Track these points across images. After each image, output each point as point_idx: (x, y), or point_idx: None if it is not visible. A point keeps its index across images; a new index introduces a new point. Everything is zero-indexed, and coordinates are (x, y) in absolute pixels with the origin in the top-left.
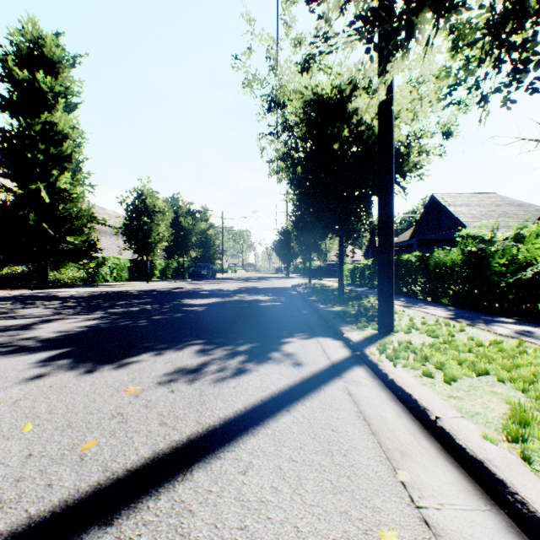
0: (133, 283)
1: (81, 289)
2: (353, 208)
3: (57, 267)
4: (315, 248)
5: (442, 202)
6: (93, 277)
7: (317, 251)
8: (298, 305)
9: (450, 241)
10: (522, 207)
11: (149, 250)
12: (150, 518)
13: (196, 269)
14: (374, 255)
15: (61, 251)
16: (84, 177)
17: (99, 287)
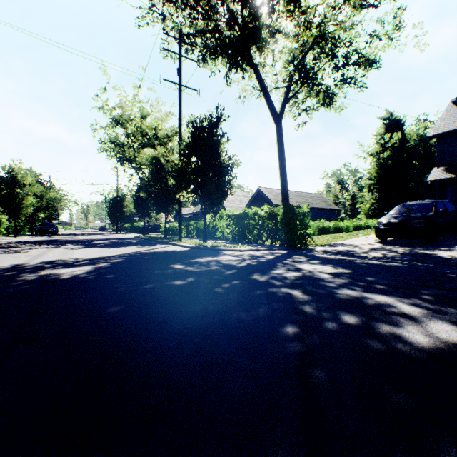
0: (5, 238)
1: None
2: (171, 203)
3: None
4: (147, 215)
5: None
6: None
7: (149, 217)
8: (149, 241)
9: (218, 213)
10: (248, 198)
11: (20, 212)
12: (156, 249)
13: (43, 227)
14: None
15: None
16: None
17: None
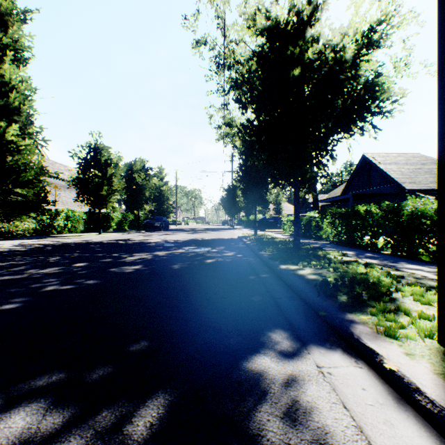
0: (85, 235)
1: (22, 241)
2: (314, 150)
3: (8, 218)
4: (260, 201)
5: (373, 160)
6: (44, 228)
7: (262, 204)
8: (250, 263)
9: (380, 196)
10: None
11: (101, 202)
12: None
13: (150, 221)
14: (315, 207)
15: (9, 203)
16: (37, 131)
17: (45, 239)
